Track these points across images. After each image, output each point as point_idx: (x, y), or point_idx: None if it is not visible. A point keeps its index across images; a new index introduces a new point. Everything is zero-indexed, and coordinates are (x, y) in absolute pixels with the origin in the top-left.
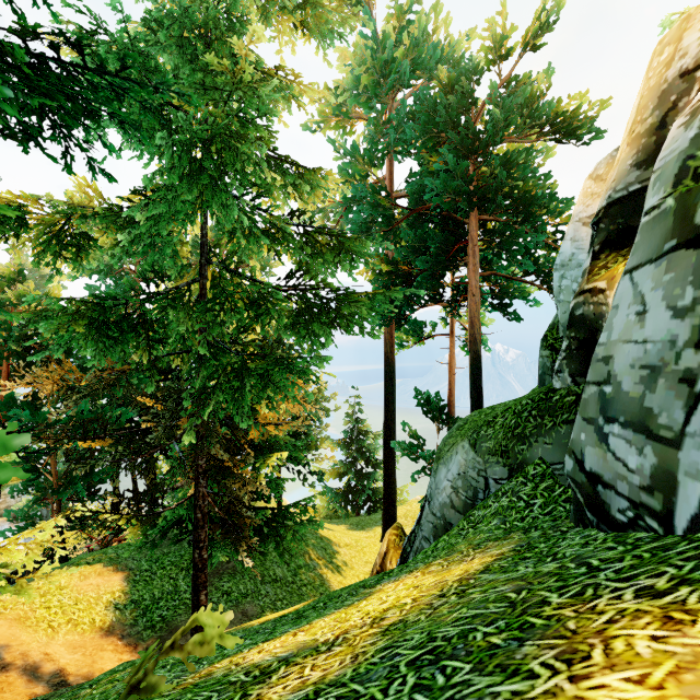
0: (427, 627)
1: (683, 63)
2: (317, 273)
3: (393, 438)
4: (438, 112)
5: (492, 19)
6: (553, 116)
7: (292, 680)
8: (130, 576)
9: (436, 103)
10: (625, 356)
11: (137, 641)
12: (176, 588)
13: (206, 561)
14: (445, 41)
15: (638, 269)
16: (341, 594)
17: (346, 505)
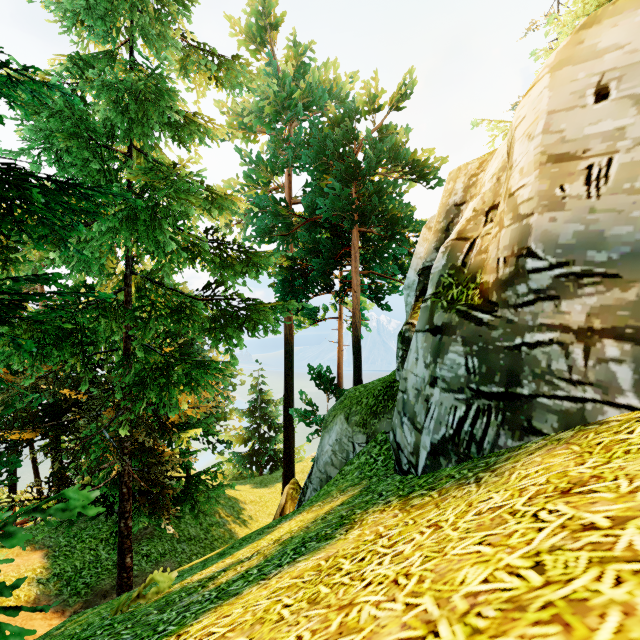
0: (303, 536)
1: (455, 199)
2: (230, 287)
3: (291, 406)
4: (327, 145)
5: (368, 81)
6: (412, 160)
7: (231, 574)
8: (50, 553)
9: (326, 139)
10: (411, 380)
11: (64, 608)
12: (97, 558)
13: (131, 529)
14: (334, 80)
15: (418, 332)
16: (252, 535)
17: (250, 467)
